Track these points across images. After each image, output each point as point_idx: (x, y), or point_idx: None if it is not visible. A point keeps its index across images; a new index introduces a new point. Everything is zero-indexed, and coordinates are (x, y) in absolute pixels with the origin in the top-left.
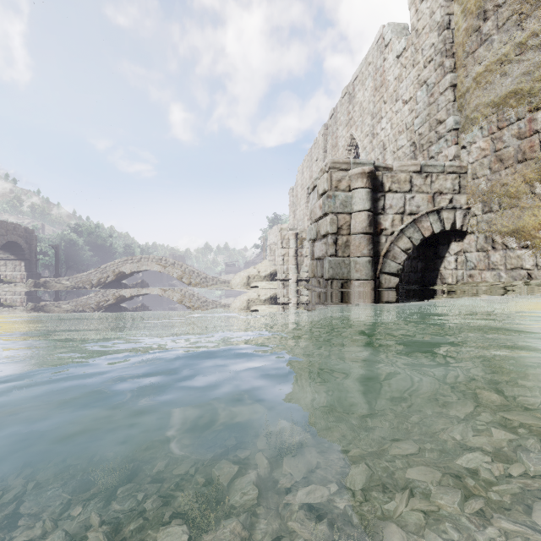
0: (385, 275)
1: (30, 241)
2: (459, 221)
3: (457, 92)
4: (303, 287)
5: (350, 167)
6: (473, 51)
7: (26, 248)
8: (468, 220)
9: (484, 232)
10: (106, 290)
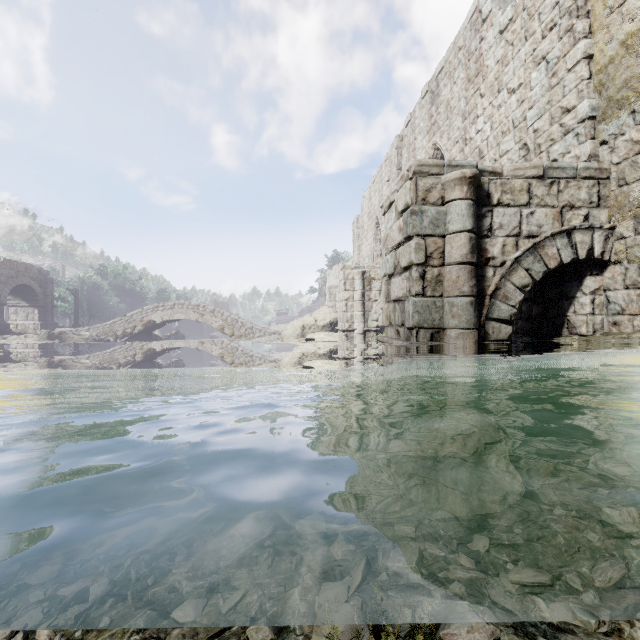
0: (493, 322)
1: (45, 284)
2: (598, 245)
3: (594, 66)
4: (371, 340)
5: (443, 172)
6: (621, 3)
7: (40, 293)
8: (612, 244)
9: (638, 260)
10: (133, 343)
